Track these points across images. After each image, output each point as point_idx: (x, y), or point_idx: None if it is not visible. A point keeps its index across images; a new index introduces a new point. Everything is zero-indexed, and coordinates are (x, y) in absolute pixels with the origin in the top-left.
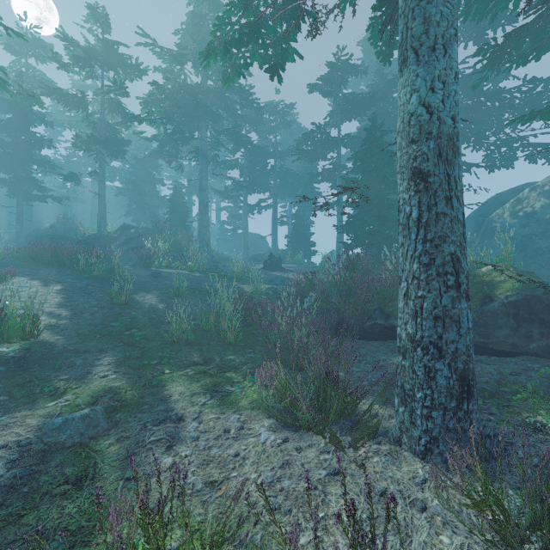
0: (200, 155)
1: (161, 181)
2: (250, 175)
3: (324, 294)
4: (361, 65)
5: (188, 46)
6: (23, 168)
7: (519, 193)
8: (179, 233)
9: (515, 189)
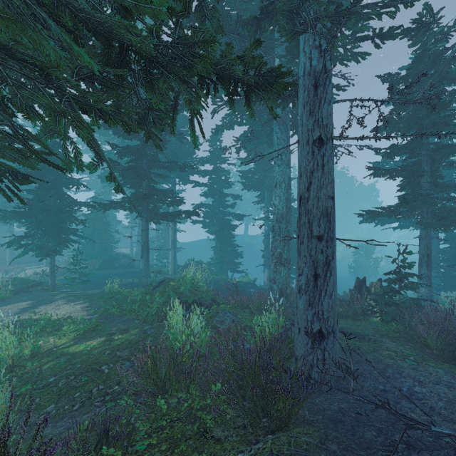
0: None
1: None
2: None
3: None
4: None
5: None
6: None
7: None
8: None
9: None
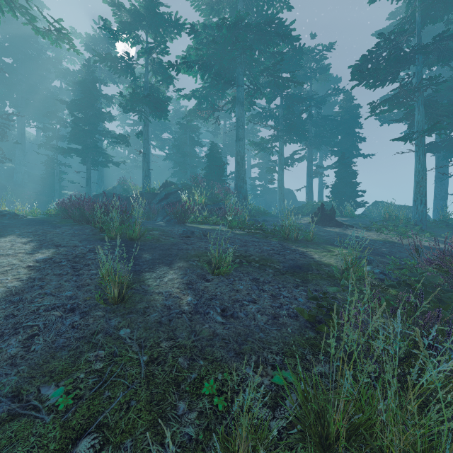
0: (237, 104)
1: (199, 143)
2: (285, 125)
3: None
4: None
5: None
6: (91, 138)
7: None
8: (215, 186)
9: None
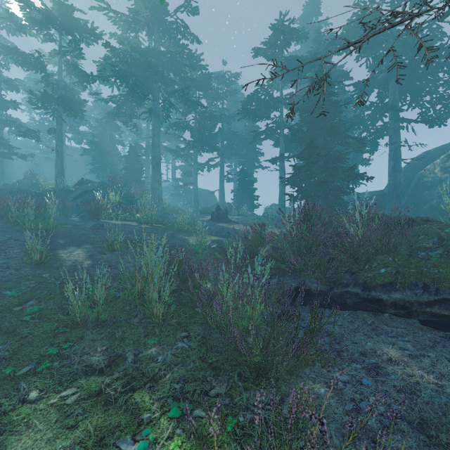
0: (153, 115)
1: (121, 142)
2: (200, 136)
3: (276, 250)
4: (302, 30)
5: (141, 14)
6: None
7: (446, 151)
8: (132, 187)
9: (442, 147)
